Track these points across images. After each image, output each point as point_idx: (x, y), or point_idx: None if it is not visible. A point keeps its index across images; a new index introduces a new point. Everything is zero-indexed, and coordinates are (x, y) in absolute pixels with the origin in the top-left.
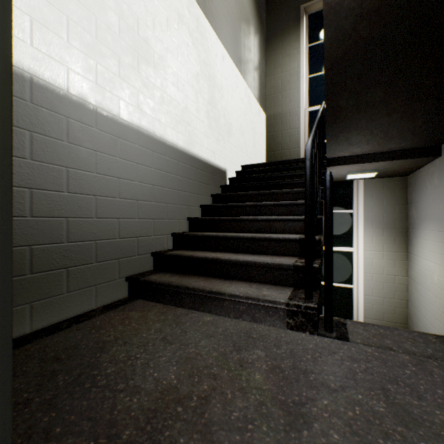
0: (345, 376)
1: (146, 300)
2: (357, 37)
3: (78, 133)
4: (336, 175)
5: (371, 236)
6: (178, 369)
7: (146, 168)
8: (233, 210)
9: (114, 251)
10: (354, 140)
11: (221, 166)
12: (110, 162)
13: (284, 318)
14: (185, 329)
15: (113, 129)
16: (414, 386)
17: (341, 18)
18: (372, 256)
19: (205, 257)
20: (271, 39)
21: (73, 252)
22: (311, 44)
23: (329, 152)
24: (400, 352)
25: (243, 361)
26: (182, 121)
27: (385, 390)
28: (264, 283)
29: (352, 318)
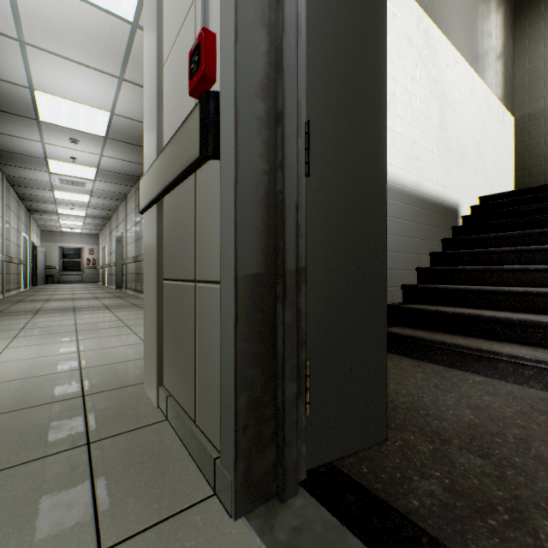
0: None
1: (388, 352)
2: None
3: None
4: None
5: None
6: (473, 412)
7: None
8: (480, 258)
9: None
10: None
11: (452, 202)
12: None
13: None
14: (455, 383)
15: None
16: None
17: None
18: None
19: (457, 312)
20: (524, 4)
21: None
22: None
23: None
24: None
25: None
26: (410, 158)
27: None
28: None
29: None
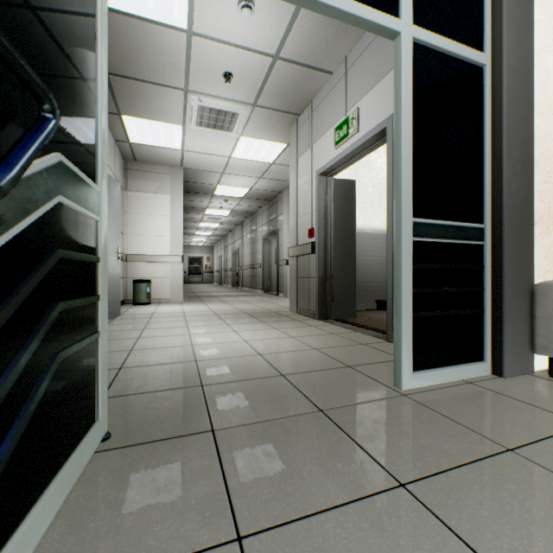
0: None
1: (384, 310)
2: None
3: (358, 243)
4: None
5: None
6: None
7: (385, 250)
8: None
9: (370, 288)
10: None
11: None
12: (369, 251)
13: None
14: None
15: (370, 237)
16: None
17: None
18: None
19: None
20: None
21: (356, 287)
22: None
23: None
24: None
25: None
26: None
27: None
28: None
29: None
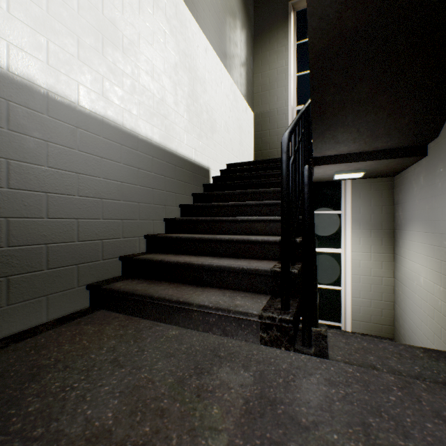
0: (320, 407)
1: (109, 310)
2: (342, 27)
3: (23, 119)
4: (324, 175)
5: (359, 237)
6: (120, 403)
7: (112, 163)
8: (214, 210)
9: (71, 256)
10: (340, 138)
11: (204, 163)
12: (66, 155)
13: (258, 332)
14: (143, 346)
15: (70, 117)
16: (400, 419)
17: (325, 5)
18: (360, 257)
19: (176, 261)
20: (259, 36)
21: (15, 258)
22: (299, 41)
23: (316, 151)
24: (385, 371)
25: (201, 389)
26: (157, 113)
27: (366, 426)
28: (240, 290)
29: (339, 320)
